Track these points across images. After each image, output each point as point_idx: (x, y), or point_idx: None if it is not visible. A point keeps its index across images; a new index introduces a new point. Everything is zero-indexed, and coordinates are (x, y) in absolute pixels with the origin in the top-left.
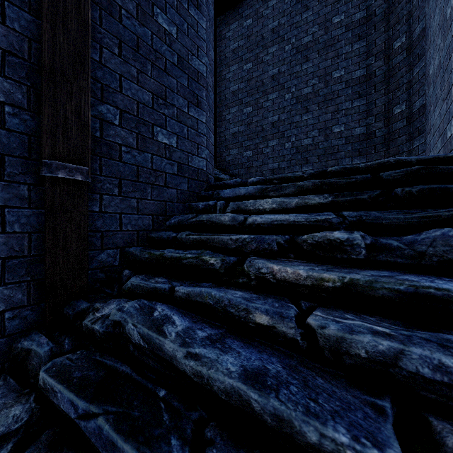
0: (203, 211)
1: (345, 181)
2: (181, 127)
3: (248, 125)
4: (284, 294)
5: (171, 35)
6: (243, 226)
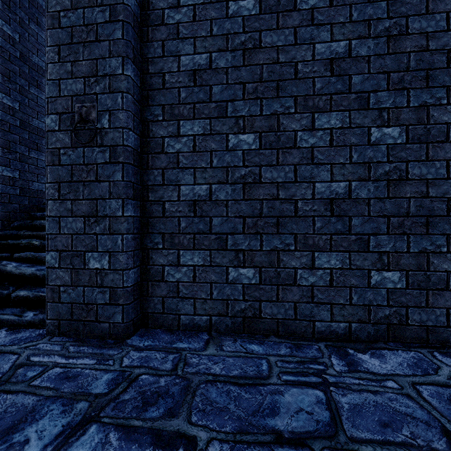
0: (40, 218)
1: None
2: (23, 165)
3: None
4: None
5: (15, 108)
6: None
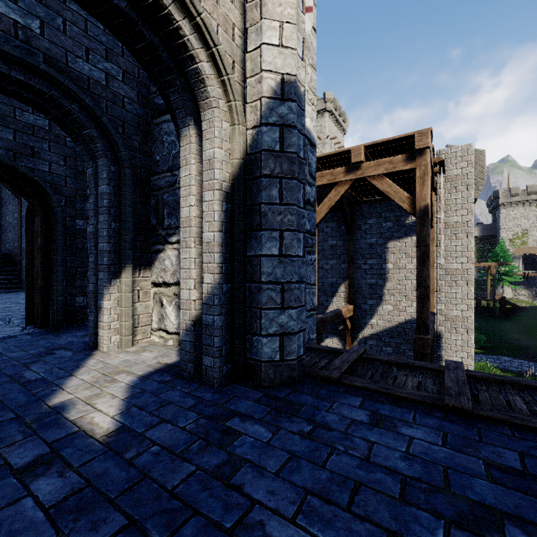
0: None
1: None
2: None
3: None
4: None
5: None
6: None
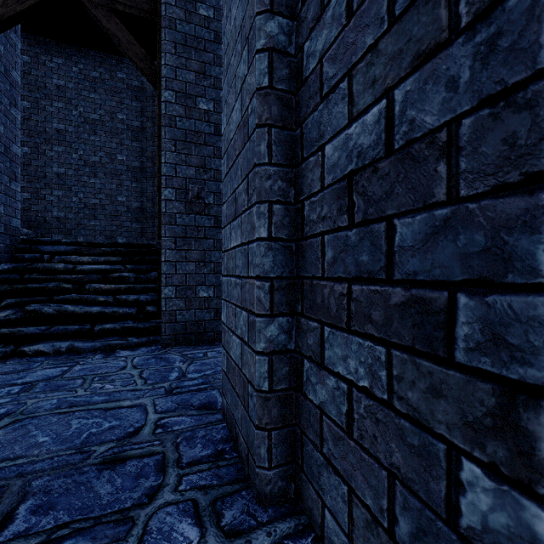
0: (29, 261)
1: (127, 251)
2: (6, 198)
3: (24, 165)
4: (106, 295)
5: (1, 132)
6: (73, 271)
